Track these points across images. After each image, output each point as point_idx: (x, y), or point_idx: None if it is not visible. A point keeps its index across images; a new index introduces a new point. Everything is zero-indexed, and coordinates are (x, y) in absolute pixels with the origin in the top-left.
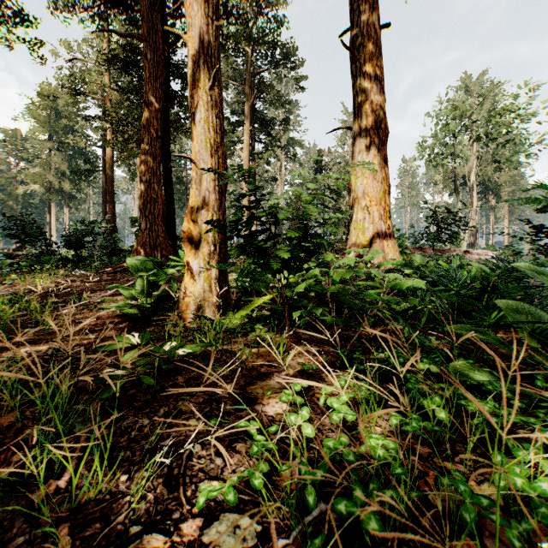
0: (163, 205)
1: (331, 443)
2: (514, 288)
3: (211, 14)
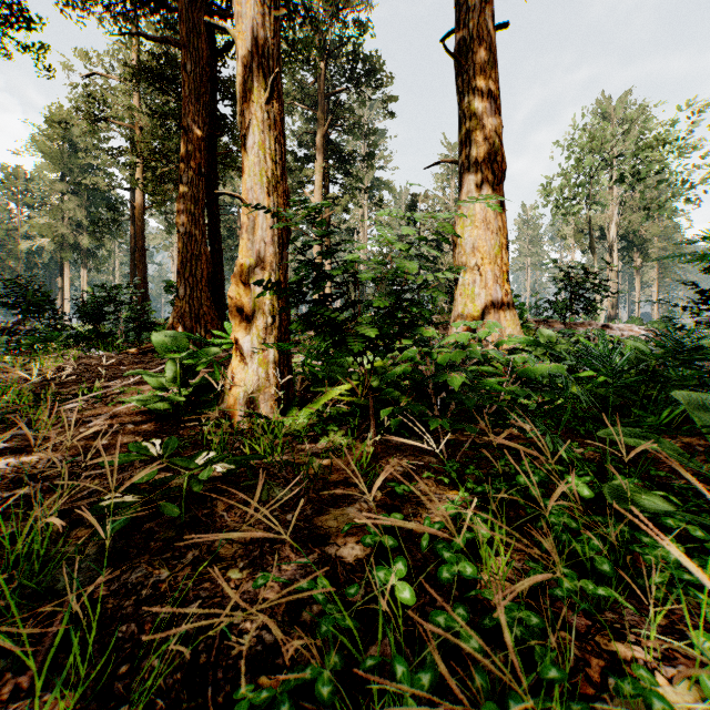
0: (207, 265)
1: (442, 618)
2: (690, 376)
3: (269, 0)
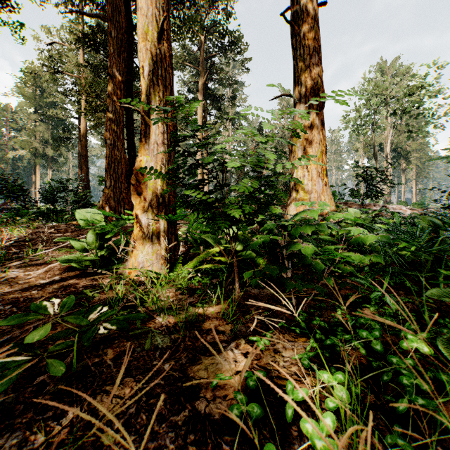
0: (125, 165)
1: None
2: None
3: None
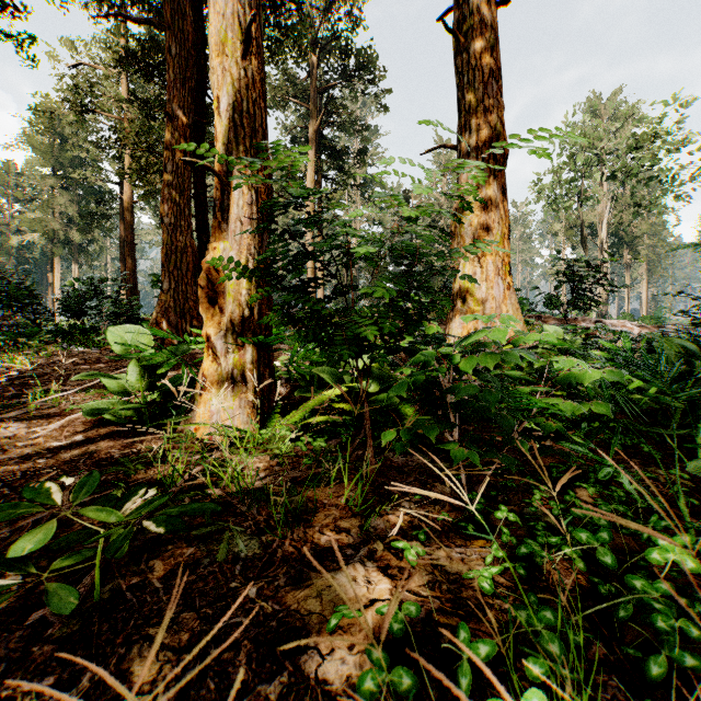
0: (193, 257)
1: None
2: None
3: None
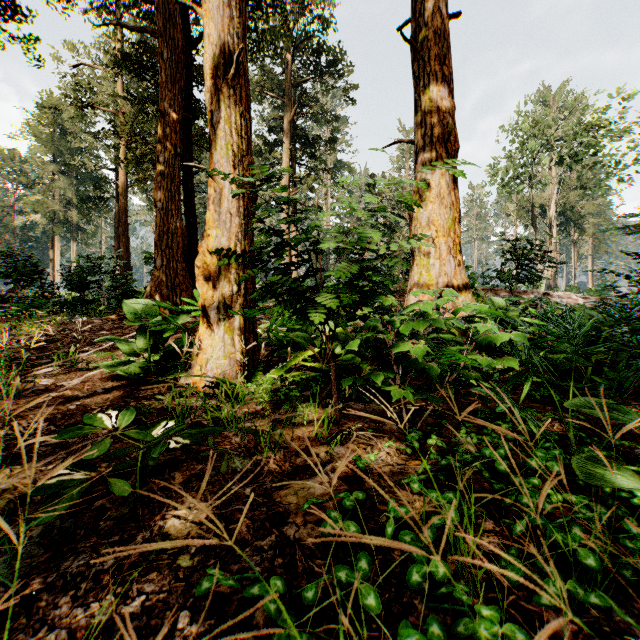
0: (183, 238)
1: (414, 638)
2: None
3: None
